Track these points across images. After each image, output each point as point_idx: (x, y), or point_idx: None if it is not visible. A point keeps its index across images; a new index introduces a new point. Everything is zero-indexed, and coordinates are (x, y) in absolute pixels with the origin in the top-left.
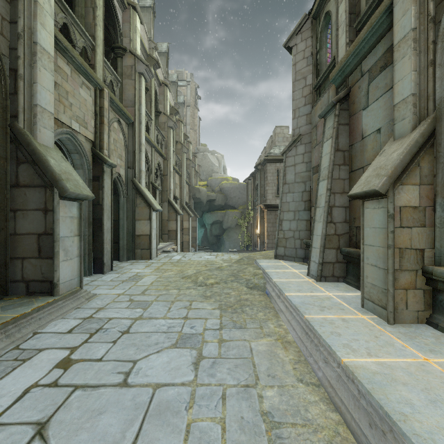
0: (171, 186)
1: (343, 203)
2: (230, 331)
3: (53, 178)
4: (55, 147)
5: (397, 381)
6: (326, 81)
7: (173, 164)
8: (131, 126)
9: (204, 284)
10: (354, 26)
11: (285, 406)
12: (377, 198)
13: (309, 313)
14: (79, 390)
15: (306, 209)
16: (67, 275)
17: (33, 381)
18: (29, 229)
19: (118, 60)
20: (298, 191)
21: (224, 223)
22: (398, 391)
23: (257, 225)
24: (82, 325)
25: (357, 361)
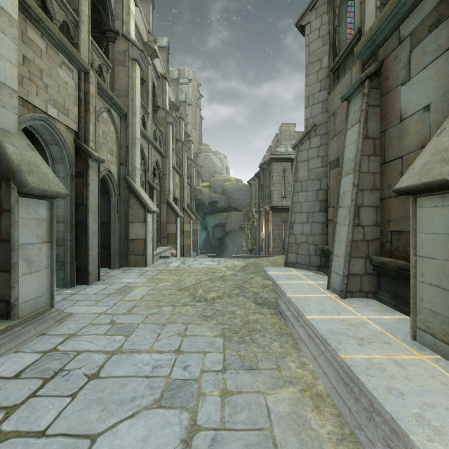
0: (170, 187)
1: (373, 202)
2: (237, 376)
3: (9, 169)
4: (20, 133)
5: None
6: (346, 61)
7: (173, 163)
8: (124, 118)
9: (204, 298)
10: None
11: None
12: (442, 192)
13: (344, 351)
14: None
15: (321, 210)
16: (31, 291)
17: None
18: None
19: (109, 45)
20: (312, 190)
21: (227, 226)
22: None
23: (261, 227)
24: (38, 363)
25: None
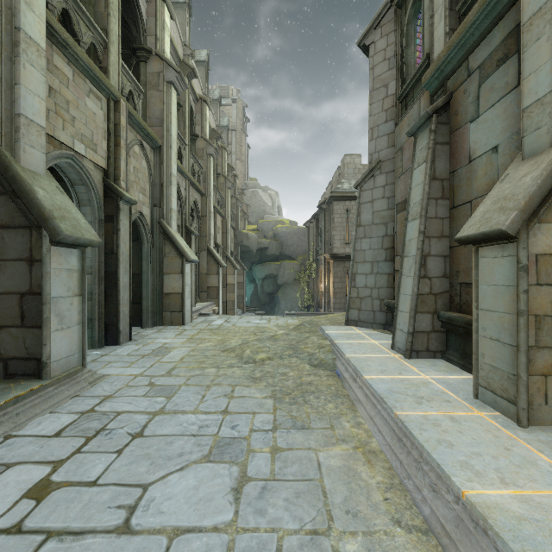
0: (210, 231)
1: (442, 251)
2: (288, 434)
3: (41, 216)
4: (48, 174)
5: None
6: (415, 88)
7: (214, 203)
8: (158, 151)
9: (252, 360)
10: (456, 8)
11: None
12: (501, 242)
13: (401, 408)
14: (52, 541)
15: (387, 260)
16: (63, 349)
17: None
18: (8, 287)
19: (141, 65)
20: (377, 236)
21: (279, 278)
22: None
23: (320, 280)
24: (77, 423)
25: (487, 494)
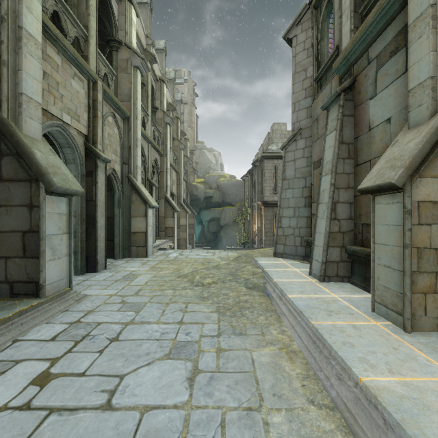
0: (167, 183)
1: (348, 199)
2: (229, 339)
3: (39, 172)
4: (43, 139)
5: (431, 408)
6: (328, 72)
7: (170, 161)
8: (126, 121)
9: (201, 283)
10: (359, 11)
11: (296, 437)
12: (391, 192)
13: (315, 319)
14: (54, 415)
15: (306, 206)
16: (55, 275)
17: (2, 403)
18: (13, 227)
19: (113, 54)
20: (298, 187)
21: (221, 220)
22: (435, 424)
23: (254, 222)
24: (67, 330)
25: (378, 380)
